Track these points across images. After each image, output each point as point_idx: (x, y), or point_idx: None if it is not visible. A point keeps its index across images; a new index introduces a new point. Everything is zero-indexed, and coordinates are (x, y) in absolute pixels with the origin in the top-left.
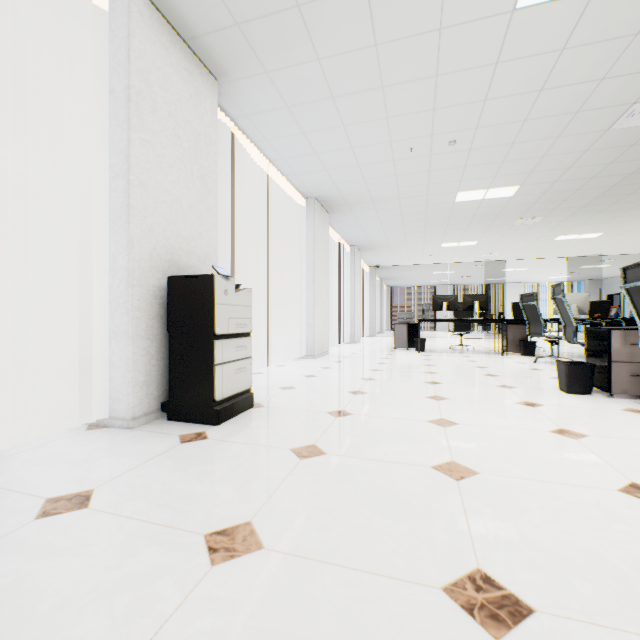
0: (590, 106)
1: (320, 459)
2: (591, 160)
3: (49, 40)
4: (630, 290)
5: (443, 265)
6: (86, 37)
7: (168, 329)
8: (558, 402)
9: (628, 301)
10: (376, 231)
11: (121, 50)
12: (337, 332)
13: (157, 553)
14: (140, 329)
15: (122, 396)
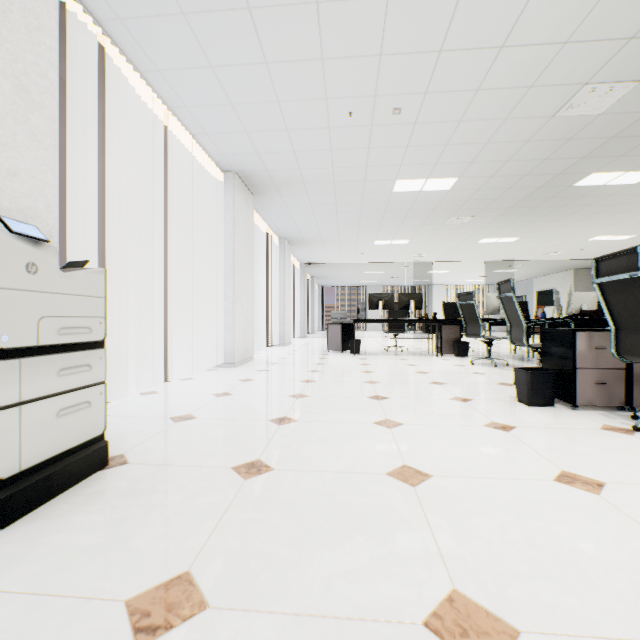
0: (545, 81)
1: (187, 636)
2: (529, 153)
3: None
4: (605, 285)
5: (374, 265)
6: None
7: None
8: (529, 421)
9: (601, 298)
10: (308, 222)
11: None
12: (265, 333)
13: None
14: None
15: None
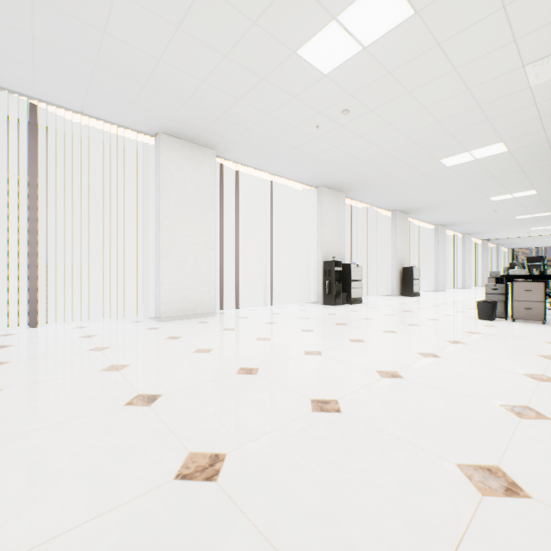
0: (547, 202)
1: (437, 299)
2: None
3: (375, 220)
4: None
5: (548, 235)
6: (385, 220)
7: (402, 278)
8: None
9: None
10: (476, 228)
11: (393, 224)
12: (453, 282)
13: (417, 300)
14: (397, 277)
15: (394, 290)
